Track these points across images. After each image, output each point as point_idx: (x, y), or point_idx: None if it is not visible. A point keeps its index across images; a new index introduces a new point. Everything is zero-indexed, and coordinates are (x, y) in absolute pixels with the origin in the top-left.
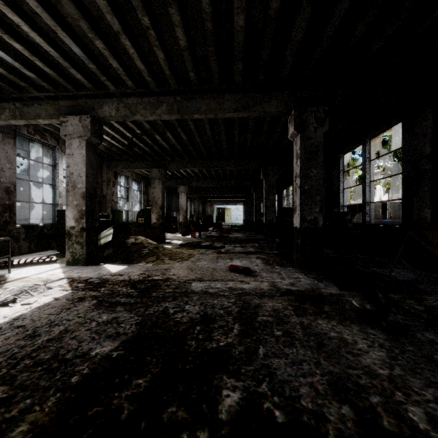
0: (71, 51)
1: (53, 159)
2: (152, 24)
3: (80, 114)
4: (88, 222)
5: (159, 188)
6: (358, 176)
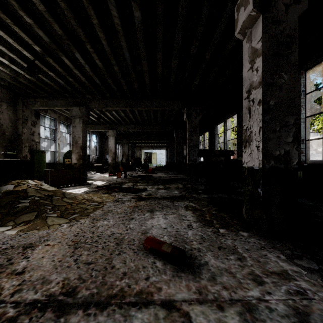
0: None
1: None
2: None
3: None
4: None
5: (79, 127)
6: None
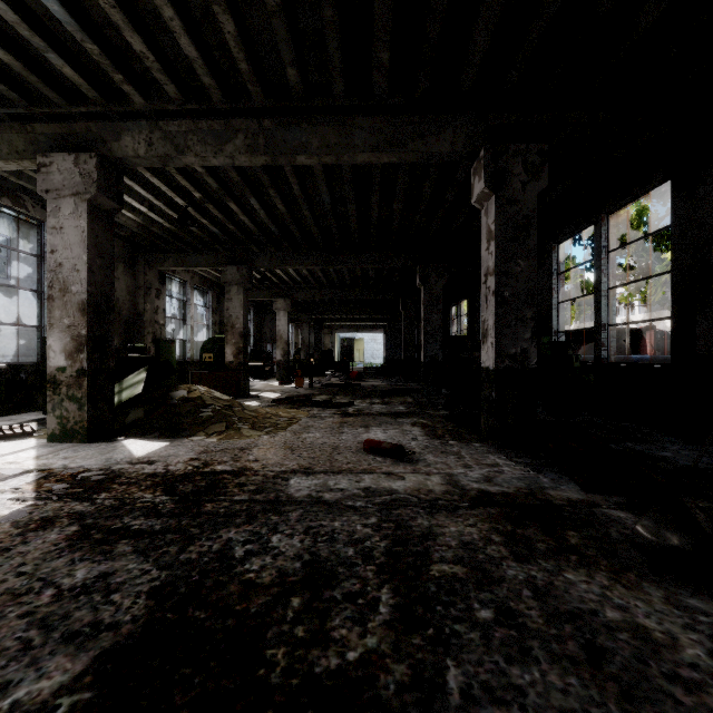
0: (46, 13)
1: (39, 244)
2: None
3: (77, 151)
4: (93, 359)
5: (238, 301)
6: (573, 284)
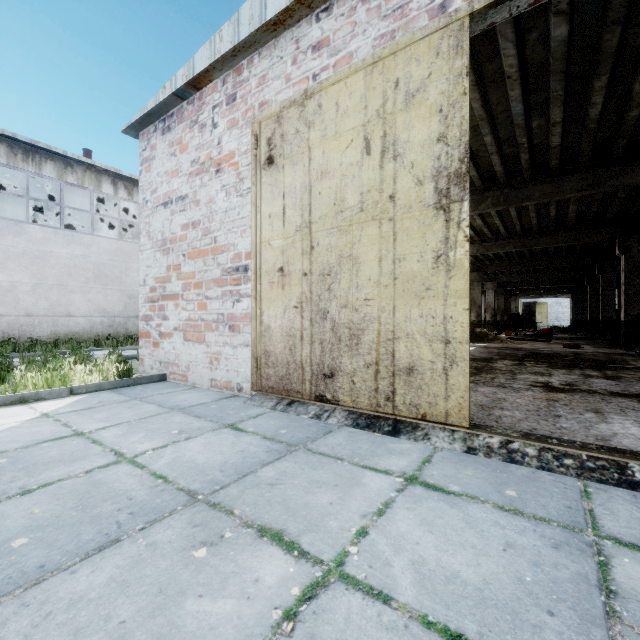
0: None
1: None
2: (519, 222)
3: None
4: None
5: (477, 289)
6: None
